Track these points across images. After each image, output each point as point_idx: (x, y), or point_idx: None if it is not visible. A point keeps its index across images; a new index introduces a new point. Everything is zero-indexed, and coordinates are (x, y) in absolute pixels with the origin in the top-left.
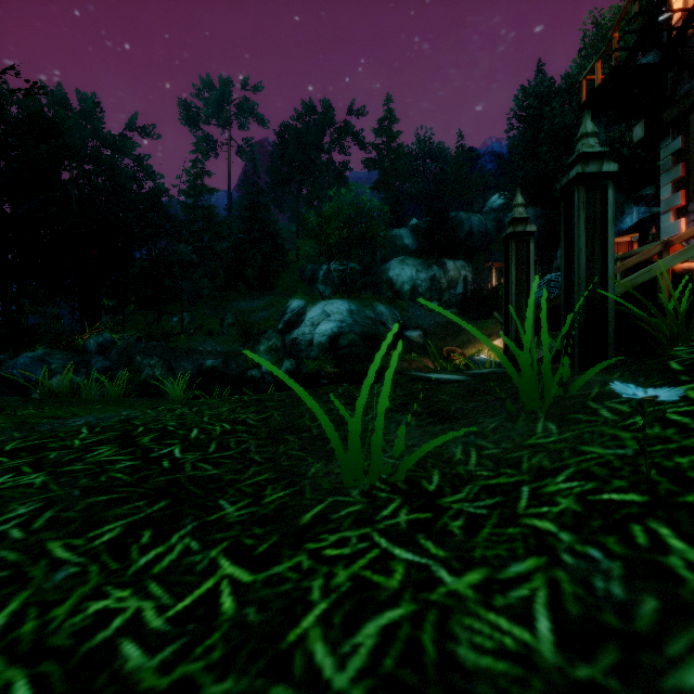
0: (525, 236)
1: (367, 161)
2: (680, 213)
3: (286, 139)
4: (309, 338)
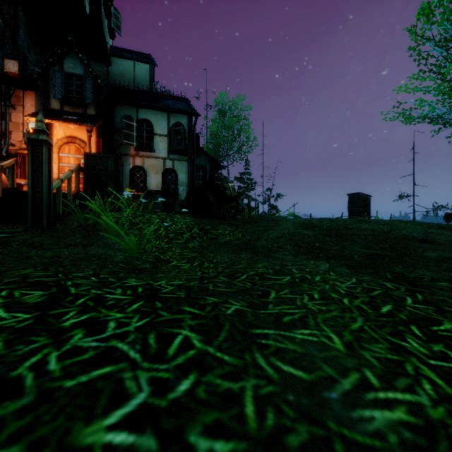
0: None
1: None
2: None
3: None
4: None
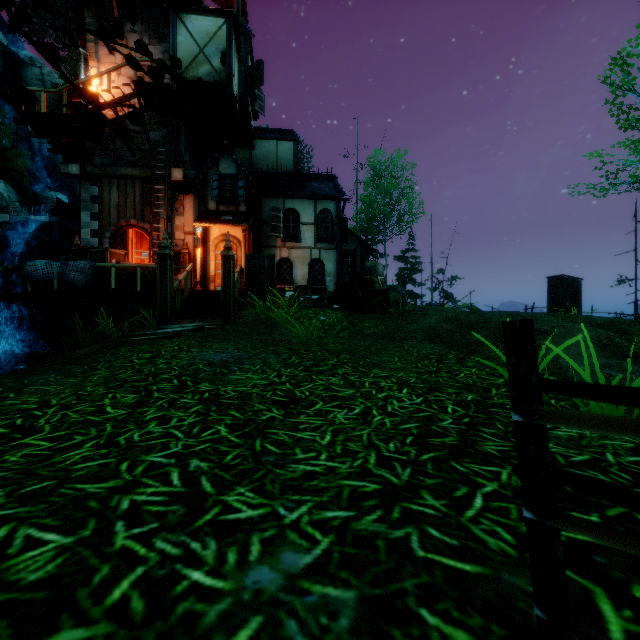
0: (172, 257)
1: None
2: (96, 234)
3: None
4: None
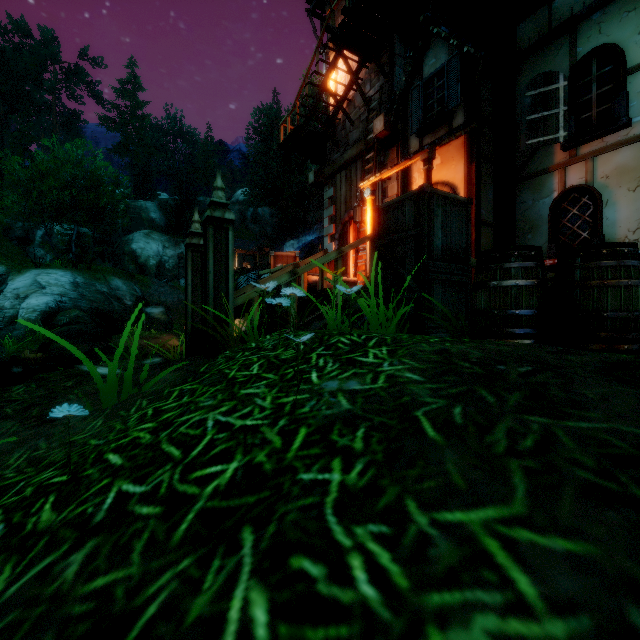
0: (200, 248)
1: (105, 119)
2: (333, 238)
3: None
4: (11, 314)
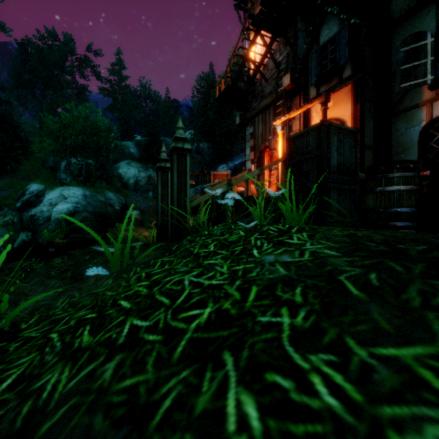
0: (166, 169)
1: (102, 89)
2: (252, 162)
3: (29, 51)
4: (47, 215)
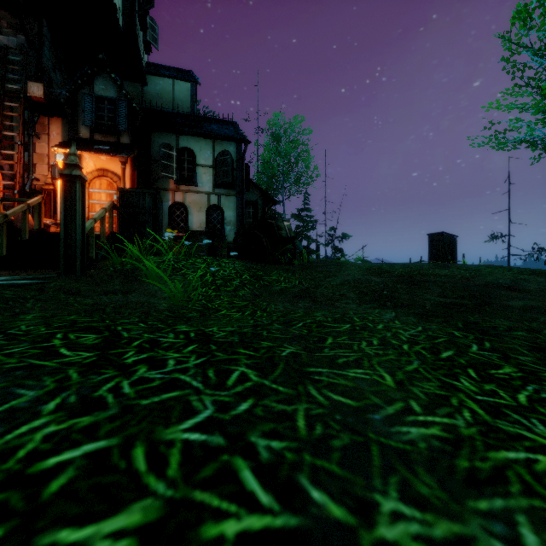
0: None
1: None
2: None
3: None
4: None
